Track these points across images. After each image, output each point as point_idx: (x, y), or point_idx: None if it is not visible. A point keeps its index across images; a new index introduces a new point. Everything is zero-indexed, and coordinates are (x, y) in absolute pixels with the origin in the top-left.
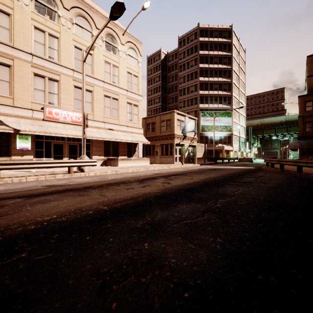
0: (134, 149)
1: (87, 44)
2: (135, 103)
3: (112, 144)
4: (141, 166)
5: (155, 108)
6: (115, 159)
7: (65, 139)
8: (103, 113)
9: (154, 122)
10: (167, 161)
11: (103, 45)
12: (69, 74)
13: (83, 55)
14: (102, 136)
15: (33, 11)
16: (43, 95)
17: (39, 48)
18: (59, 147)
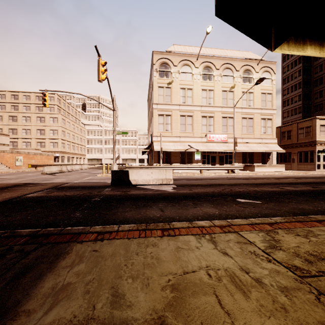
0: (268, 157)
1: (230, 86)
2: (269, 117)
3: (248, 153)
4: (275, 172)
5: (293, 108)
6: (251, 166)
7: (217, 152)
8: (241, 131)
9: (290, 130)
10: (306, 168)
11: (241, 81)
12: (219, 110)
13: (234, 102)
14: (241, 149)
15: (201, 81)
16: (206, 127)
17: (204, 101)
18: (214, 158)
